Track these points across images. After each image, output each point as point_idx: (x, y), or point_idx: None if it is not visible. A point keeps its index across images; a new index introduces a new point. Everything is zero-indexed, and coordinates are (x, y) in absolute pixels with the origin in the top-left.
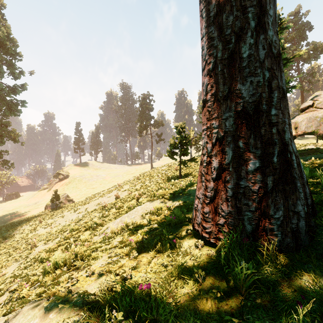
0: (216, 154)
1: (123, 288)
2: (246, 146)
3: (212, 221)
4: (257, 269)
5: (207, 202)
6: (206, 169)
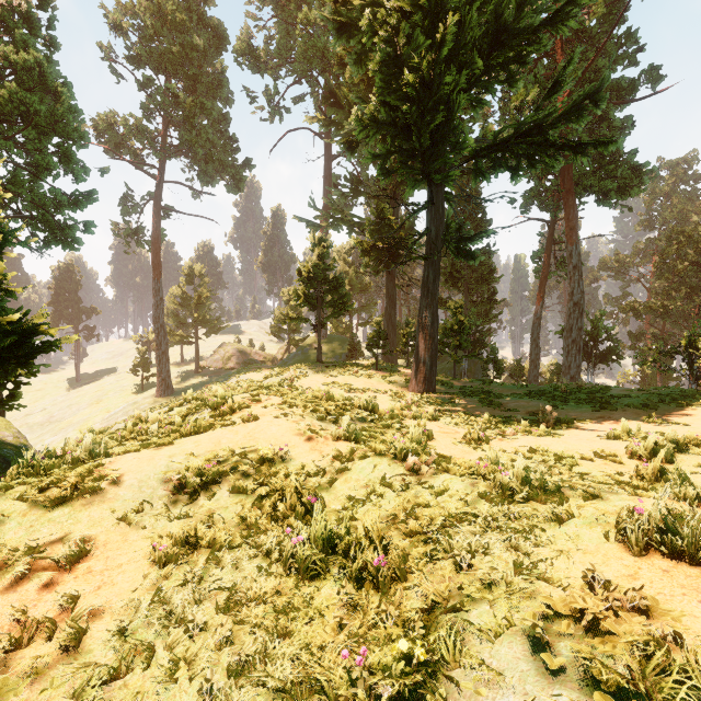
0: (159, 385)
1: (146, 403)
2: (163, 384)
3: (159, 395)
4: (163, 398)
5: (158, 392)
6: (158, 387)
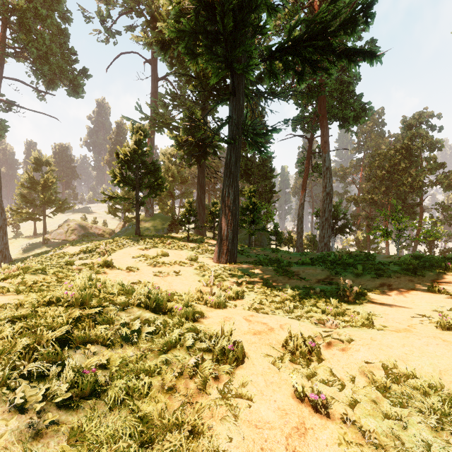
0: None
1: None
2: (0, 255)
3: None
4: None
5: None
6: None
